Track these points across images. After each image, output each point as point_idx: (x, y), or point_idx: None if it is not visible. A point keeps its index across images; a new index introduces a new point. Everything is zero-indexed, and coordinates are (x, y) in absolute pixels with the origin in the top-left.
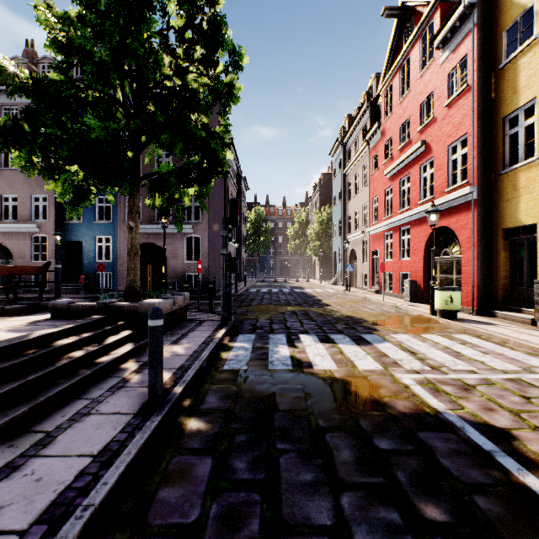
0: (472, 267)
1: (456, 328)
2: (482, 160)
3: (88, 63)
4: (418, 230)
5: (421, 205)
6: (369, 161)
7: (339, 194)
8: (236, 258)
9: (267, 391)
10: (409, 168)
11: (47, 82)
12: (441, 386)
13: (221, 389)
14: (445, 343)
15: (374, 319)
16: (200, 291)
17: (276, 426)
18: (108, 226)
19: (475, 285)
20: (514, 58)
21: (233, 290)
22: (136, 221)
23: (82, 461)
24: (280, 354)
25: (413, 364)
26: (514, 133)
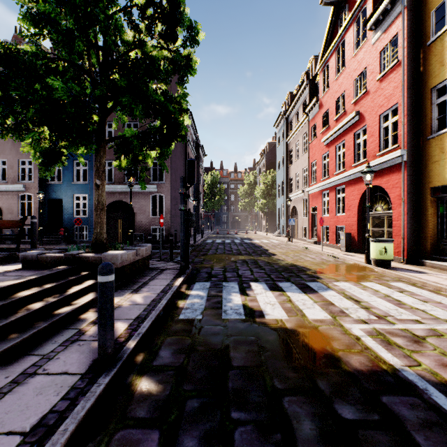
0: (403, 221)
1: (390, 276)
2: (411, 126)
3: (55, 31)
4: (353, 189)
5: (355, 167)
6: (308, 130)
7: (282, 159)
8: (193, 214)
9: (221, 343)
10: (344, 136)
11: (18, 51)
12: (392, 338)
13: (175, 341)
14: (385, 291)
15: (316, 267)
16: (163, 242)
17: (230, 388)
18: (84, 186)
19: (405, 238)
20: (441, 35)
21: (192, 241)
22: (103, 180)
23: (10, 441)
24: (232, 302)
25: (359, 313)
26: (441, 102)
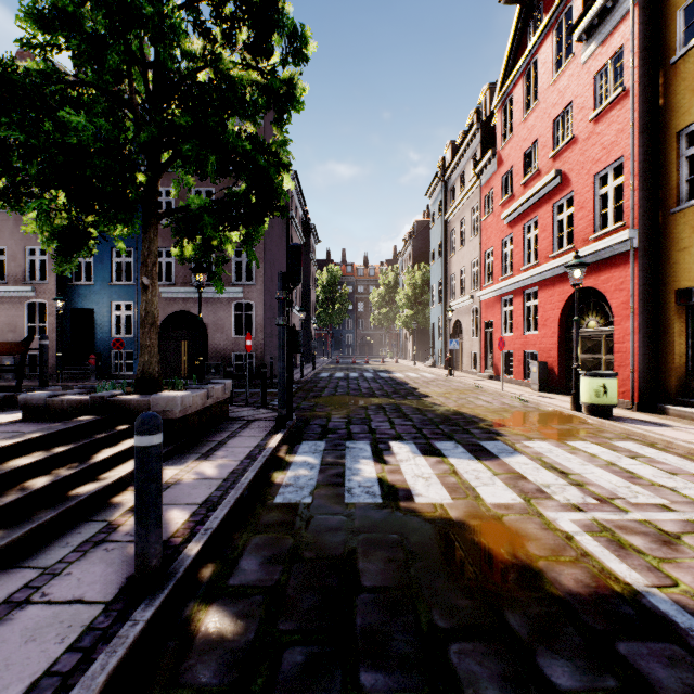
0: (632, 343)
1: (613, 430)
2: (645, 193)
3: (74, 37)
4: (551, 293)
5: (555, 258)
6: (480, 201)
7: (439, 246)
8: (298, 331)
9: (342, 546)
10: (537, 209)
11: (16, 69)
12: (625, 537)
13: (266, 543)
14: (607, 455)
15: (494, 417)
16: (252, 377)
17: (358, 626)
18: (128, 288)
19: (635, 370)
20: (693, 47)
21: (298, 374)
22: (153, 277)
23: None
24: (362, 475)
25: (568, 493)
26: (693, 154)
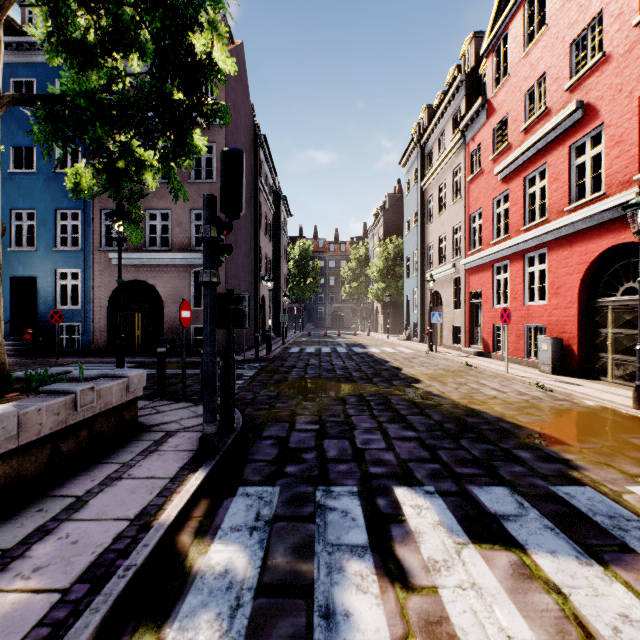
0: None
1: None
2: None
3: None
4: (567, 254)
5: (573, 211)
6: (464, 160)
7: (414, 216)
8: (243, 296)
9: None
10: (545, 155)
11: None
12: None
13: None
14: None
15: (529, 421)
16: None
17: None
18: (75, 254)
19: None
20: None
21: (265, 349)
22: None
23: None
24: None
25: None
26: None
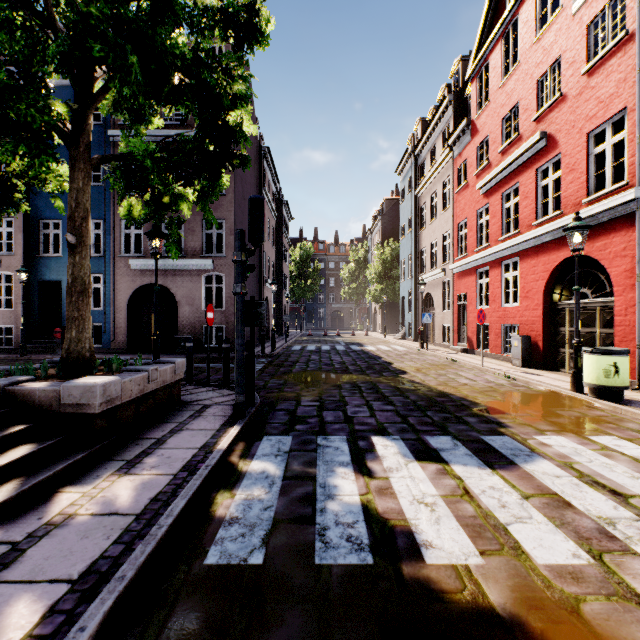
0: (639, 316)
1: (634, 419)
2: None
3: None
4: (534, 263)
5: (538, 226)
6: (453, 173)
7: (409, 222)
8: (262, 302)
9: None
10: (518, 176)
11: None
12: None
13: None
14: None
15: (485, 400)
16: (221, 350)
17: None
18: (97, 260)
19: None
20: None
21: (270, 347)
22: (83, 235)
23: None
24: (339, 498)
25: None
26: None
